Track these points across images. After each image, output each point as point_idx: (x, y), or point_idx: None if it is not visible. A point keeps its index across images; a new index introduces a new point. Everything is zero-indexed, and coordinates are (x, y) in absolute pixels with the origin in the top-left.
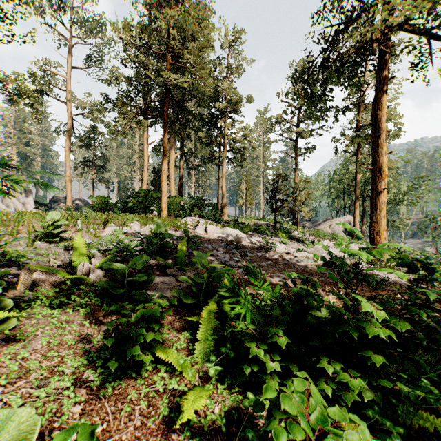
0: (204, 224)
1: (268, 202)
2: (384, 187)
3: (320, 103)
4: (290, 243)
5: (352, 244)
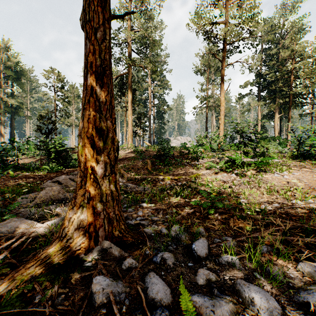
0: None
1: None
2: None
3: None
4: None
5: None
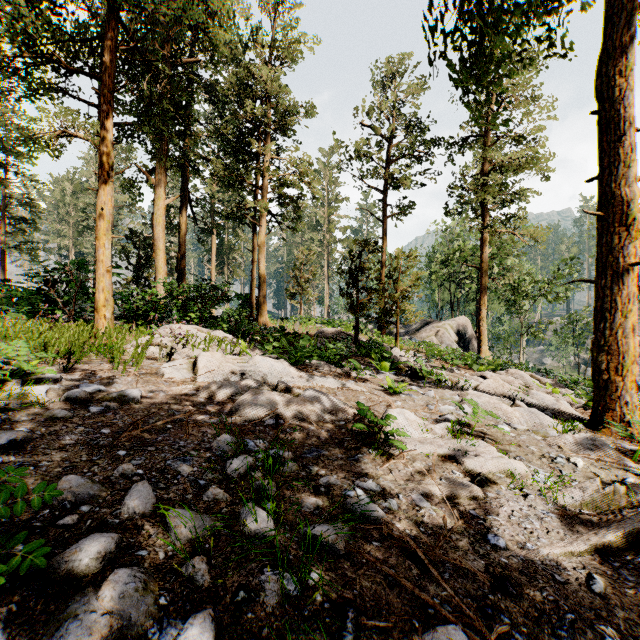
0: (204, 343)
1: (344, 294)
2: (635, 260)
3: (424, 132)
4: (407, 389)
5: (509, 376)
